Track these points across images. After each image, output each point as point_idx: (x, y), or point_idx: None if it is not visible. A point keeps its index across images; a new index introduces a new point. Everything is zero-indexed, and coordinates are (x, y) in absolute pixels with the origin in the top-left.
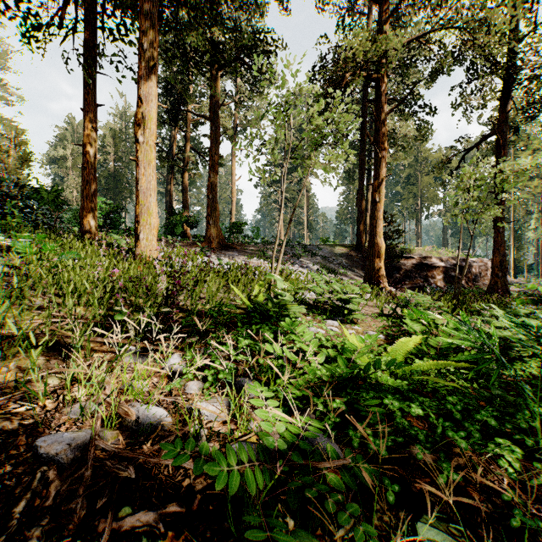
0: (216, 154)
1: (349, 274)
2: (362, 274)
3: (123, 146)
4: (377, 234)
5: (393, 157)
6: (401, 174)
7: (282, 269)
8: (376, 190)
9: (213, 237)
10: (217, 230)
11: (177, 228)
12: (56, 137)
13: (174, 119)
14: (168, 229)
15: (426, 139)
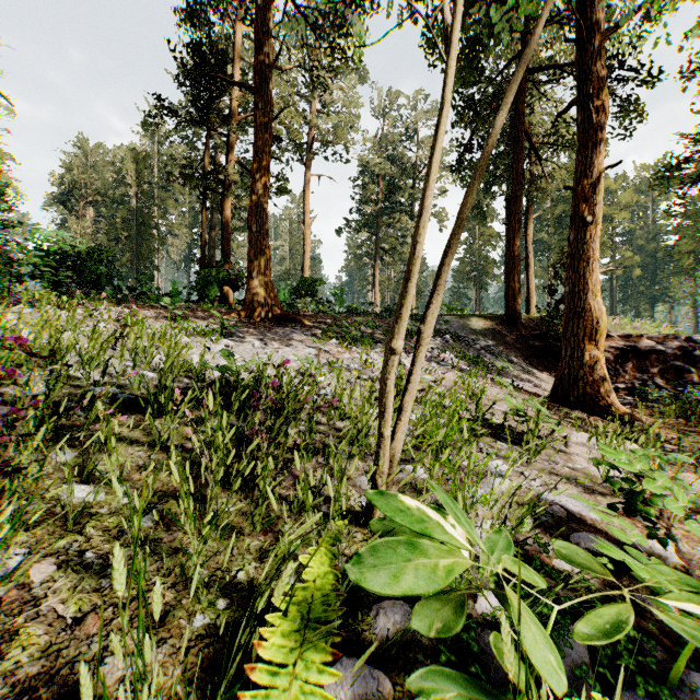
0: (265, 152)
1: (514, 371)
2: (527, 367)
3: (149, 174)
4: (589, 290)
5: (566, 168)
6: (551, 212)
7: (397, 377)
8: (587, 197)
9: (259, 301)
10: (266, 289)
11: (210, 288)
12: (63, 168)
13: (209, 116)
14: (197, 290)
15: (630, 132)
